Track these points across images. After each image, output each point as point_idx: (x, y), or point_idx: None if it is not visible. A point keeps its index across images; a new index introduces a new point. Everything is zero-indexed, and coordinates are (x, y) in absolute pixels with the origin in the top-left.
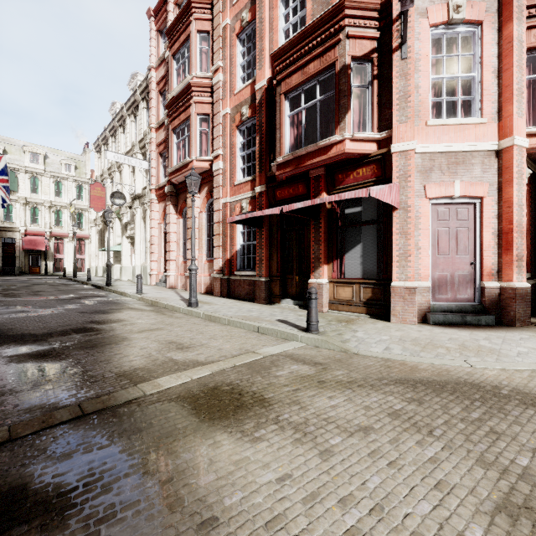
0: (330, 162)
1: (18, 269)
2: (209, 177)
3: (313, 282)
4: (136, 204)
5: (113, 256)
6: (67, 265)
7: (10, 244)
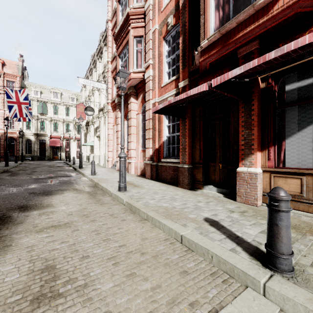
0: (269, 27)
1: (47, 157)
2: (143, 85)
3: (243, 171)
4: (101, 114)
5: (90, 149)
6: (72, 154)
7: (43, 143)
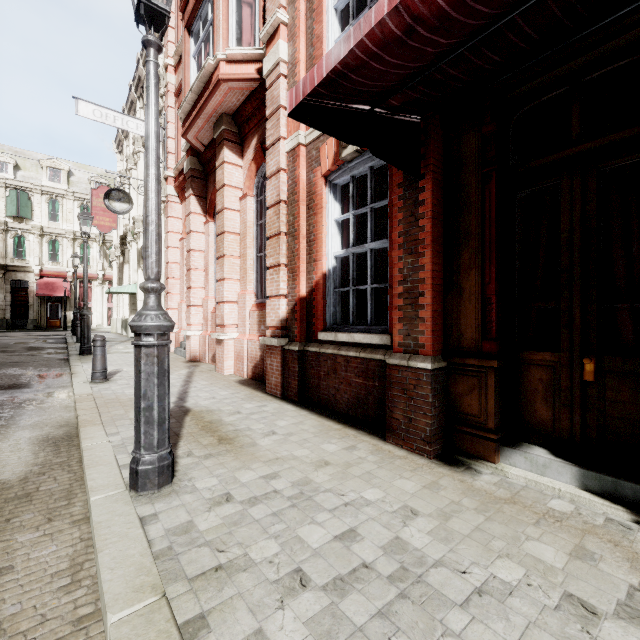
0: None
1: (31, 321)
2: (259, 107)
3: None
4: None
5: (129, 302)
6: (96, 316)
7: (22, 289)
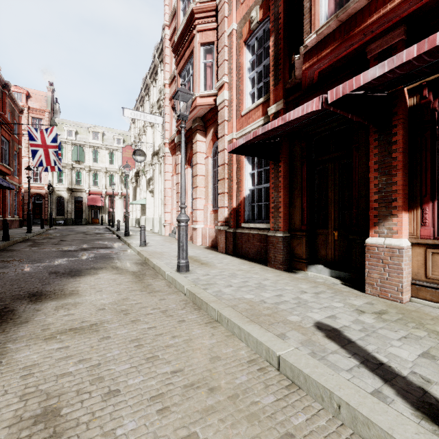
0: None
1: (84, 220)
2: (215, 115)
3: (377, 244)
4: (155, 160)
5: (141, 209)
6: (117, 217)
7: (80, 202)
